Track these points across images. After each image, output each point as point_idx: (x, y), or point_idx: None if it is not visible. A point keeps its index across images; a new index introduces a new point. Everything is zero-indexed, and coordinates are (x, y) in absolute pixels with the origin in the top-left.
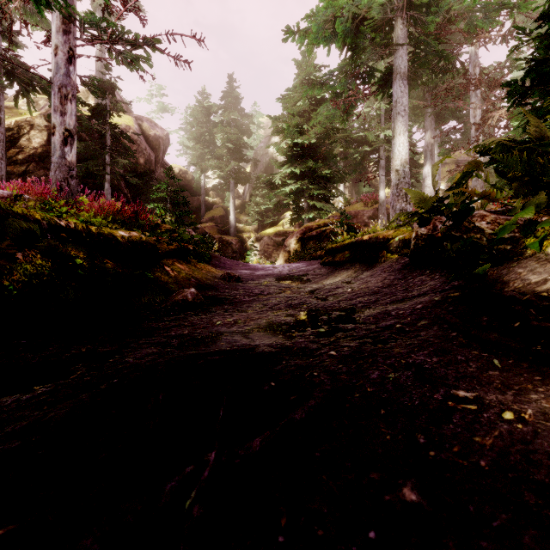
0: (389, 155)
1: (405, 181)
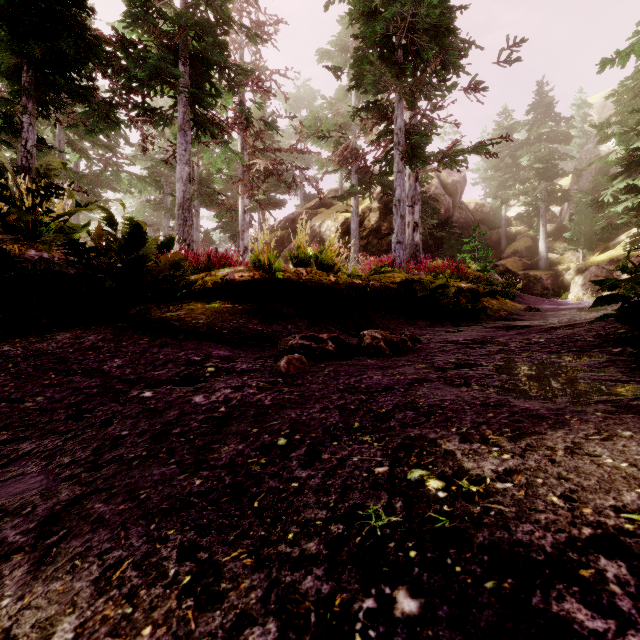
0: None
1: None
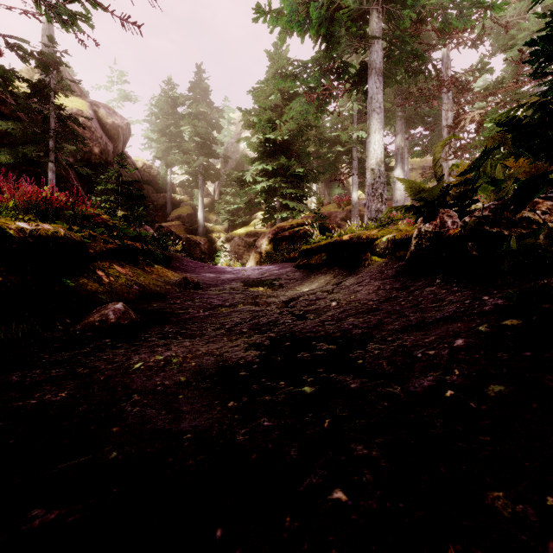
0: (362, 156)
1: (380, 181)
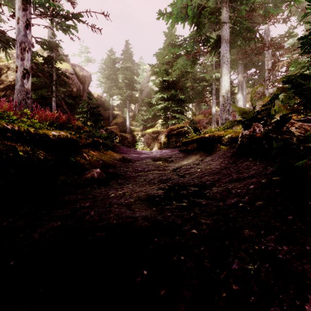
0: (218, 87)
1: (228, 102)
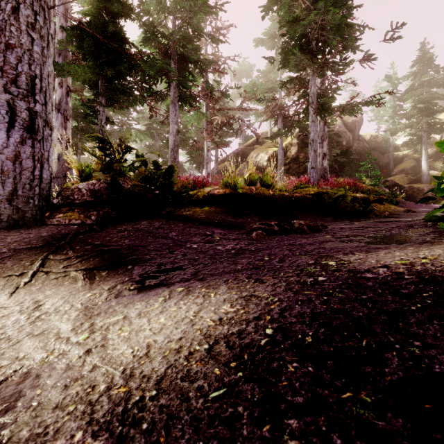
0: None
1: None
